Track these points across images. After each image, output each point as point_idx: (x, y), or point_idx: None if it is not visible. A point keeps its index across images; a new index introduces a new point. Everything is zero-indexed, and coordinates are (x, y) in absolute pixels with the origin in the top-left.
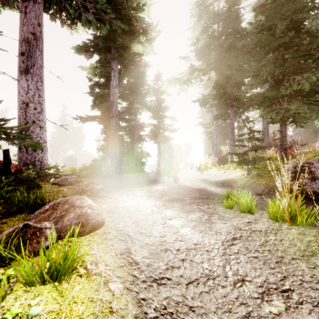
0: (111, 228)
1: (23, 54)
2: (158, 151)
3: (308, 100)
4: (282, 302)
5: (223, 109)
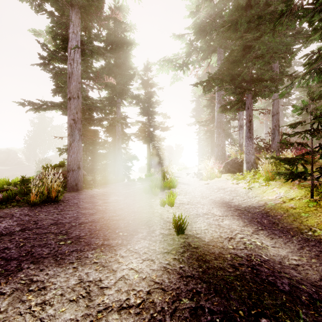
0: None
1: None
2: (147, 152)
3: None
4: None
5: (236, 94)
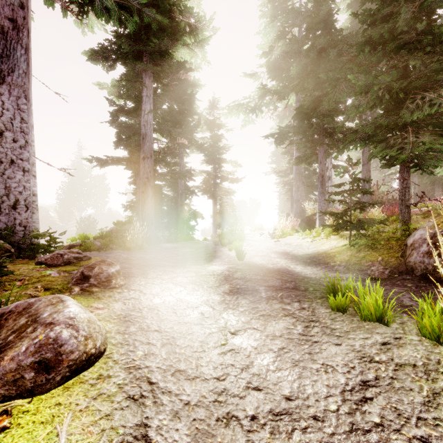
0: (117, 362)
1: None
2: (213, 209)
3: None
4: None
5: (308, 148)
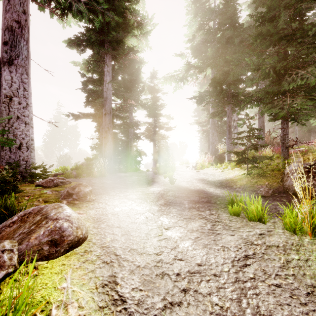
0: (95, 243)
1: (6, 44)
2: (153, 149)
3: (312, 96)
4: None
5: (220, 106)
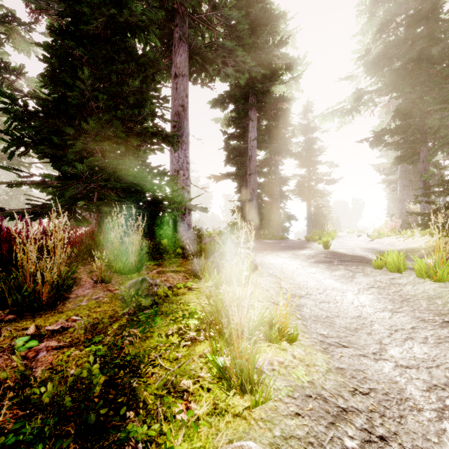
0: (264, 272)
1: (175, 127)
2: (307, 212)
3: None
4: (389, 315)
5: (407, 148)
